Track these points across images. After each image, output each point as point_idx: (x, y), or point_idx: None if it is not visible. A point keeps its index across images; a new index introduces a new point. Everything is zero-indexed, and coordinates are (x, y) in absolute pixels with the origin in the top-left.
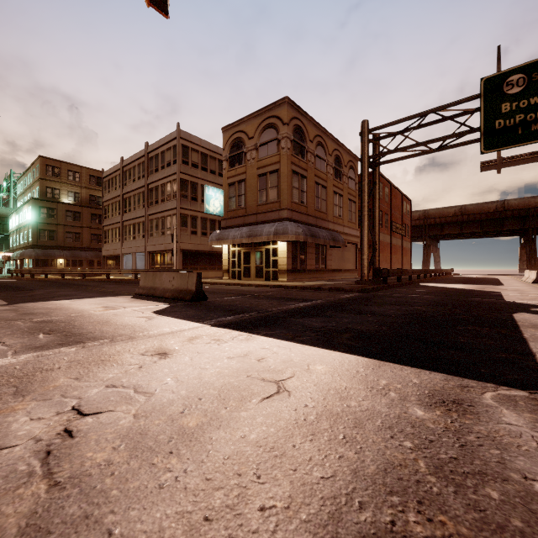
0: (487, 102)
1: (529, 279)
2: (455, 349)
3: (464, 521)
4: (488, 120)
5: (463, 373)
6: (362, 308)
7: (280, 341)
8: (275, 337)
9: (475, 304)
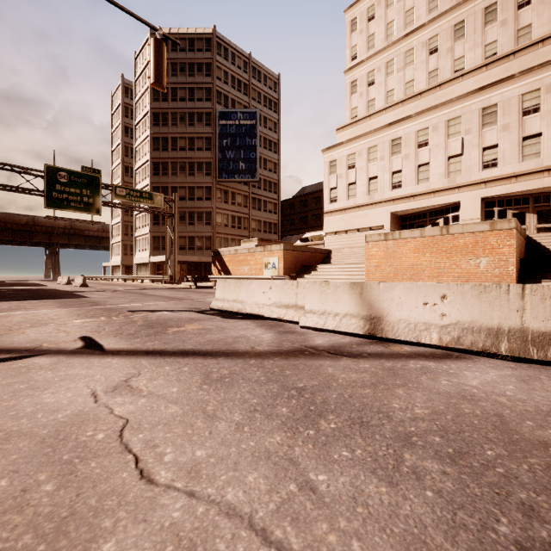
0: (48, 179)
1: (63, 282)
2: (68, 297)
3: (88, 301)
4: (49, 190)
5: (76, 298)
6: (4, 296)
7: (12, 301)
8: (5, 302)
9: (54, 292)
